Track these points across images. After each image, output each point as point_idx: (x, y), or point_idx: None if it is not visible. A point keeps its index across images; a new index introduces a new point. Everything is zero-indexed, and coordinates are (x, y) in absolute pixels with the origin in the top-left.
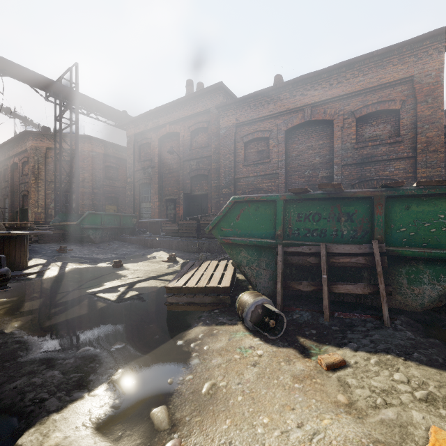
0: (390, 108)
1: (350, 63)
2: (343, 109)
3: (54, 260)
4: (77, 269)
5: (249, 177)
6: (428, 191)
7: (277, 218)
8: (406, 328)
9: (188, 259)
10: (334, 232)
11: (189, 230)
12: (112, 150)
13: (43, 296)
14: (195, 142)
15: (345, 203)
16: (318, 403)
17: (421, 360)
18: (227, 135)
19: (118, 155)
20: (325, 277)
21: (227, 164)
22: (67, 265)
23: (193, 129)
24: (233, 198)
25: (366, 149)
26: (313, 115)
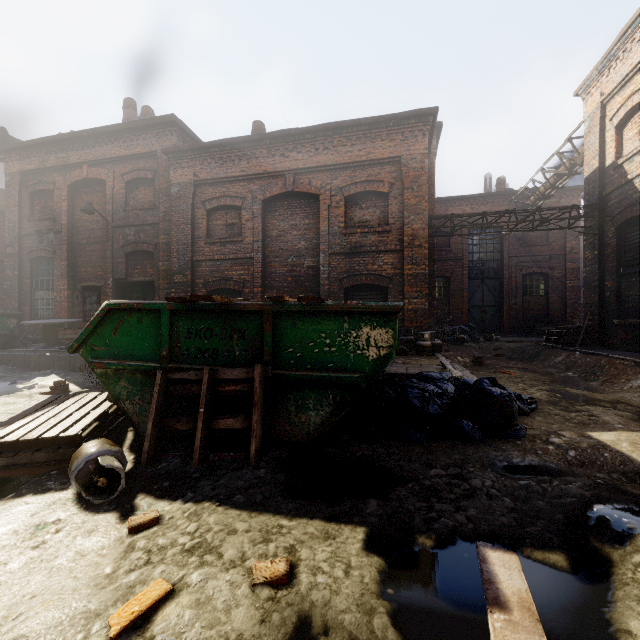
0: (379, 190)
1: (337, 126)
2: (330, 183)
3: None
4: None
5: (213, 260)
6: (310, 308)
7: (163, 334)
8: (269, 464)
9: (91, 387)
10: (227, 352)
11: None
12: None
13: None
14: (133, 199)
15: (237, 317)
16: (73, 581)
17: (237, 503)
18: (181, 196)
19: None
20: (203, 410)
21: (181, 238)
22: None
23: (129, 179)
24: (106, 304)
25: (355, 236)
26: (296, 185)
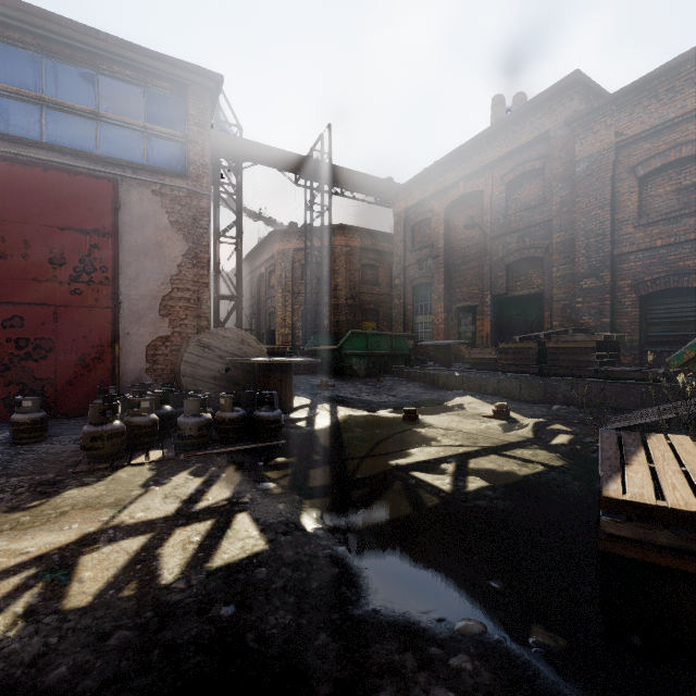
0: None
1: None
2: None
3: (318, 400)
4: (351, 417)
5: (652, 248)
6: None
7: None
8: None
9: (534, 416)
10: None
11: (520, 360)
12: (370, 240)
13: (327, 461)
14: (515, 201)
15: None
16: None
17: None
18: (593, 171)
19: (379, 247)
20: None
21: (593, 228)
22: (337, 409)
23: (511, 179)
24: None
25: None
26: None
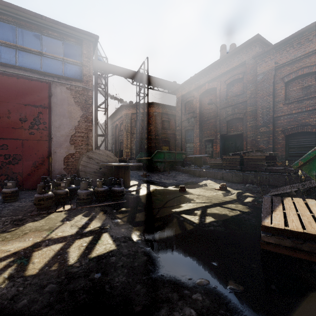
0: None
1: None
2: None
3: (141, 182)
4: (156, 190)
5: (291, 114)
6: None
7: None
8: None
9: (238, 189)
10: None
11: (232, 164)
12: (166, 109)
13: (144, 210)
14: (230, 92)
15: None
16: None
17: None
18: (265, 79)
19: (170, 112)
20: None
21: (265, 105)
22: (150, 186)
23: (228, 82)
24: None
25: None
26: None
